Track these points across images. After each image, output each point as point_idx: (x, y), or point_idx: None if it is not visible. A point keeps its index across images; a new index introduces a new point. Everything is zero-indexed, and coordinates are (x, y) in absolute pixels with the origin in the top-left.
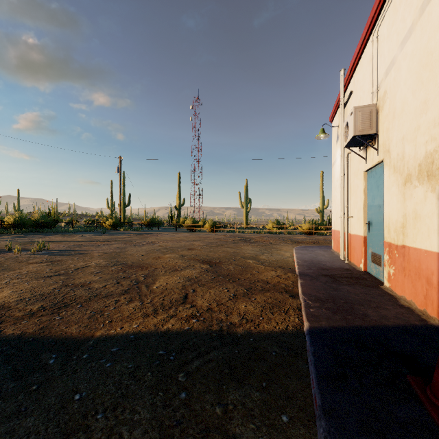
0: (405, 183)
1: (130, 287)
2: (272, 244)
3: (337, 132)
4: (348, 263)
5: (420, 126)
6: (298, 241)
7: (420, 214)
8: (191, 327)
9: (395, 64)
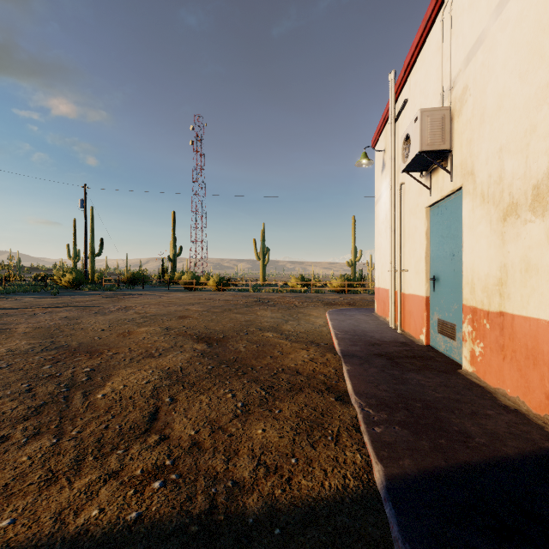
0: (505, 217)
1: (50, 398)
2: (298, 307)
3: (383, 158)
4: (402, 333)
5: (538, 125)
6: (330, 303)
7: (536, 264)
8: (143, 511)
9: (484, 42)
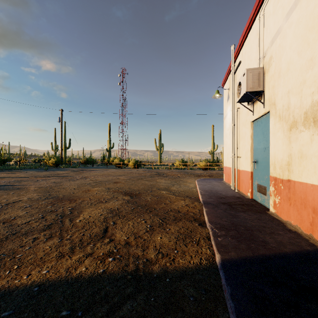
0: (291, 129)
1: (54, 221)
2: (180, 177)
3: (228, 93)
4: (238, 192)
5: (306, 80)
6: (198, 175)
7: (306, 154)
8: (105, 269)
9: (280, 33)
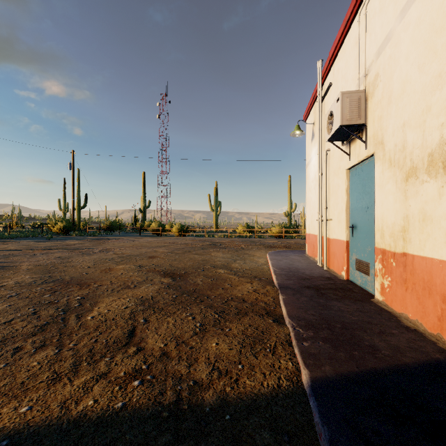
0: (407, 178)
1: (51, 319)
2: (244, 249)
3: (313, 129)
4: (327, 270)
5: (432, 106)
6: (270, 246)
7: (431, 215)
8: (126, 402)
9: (391, 39)
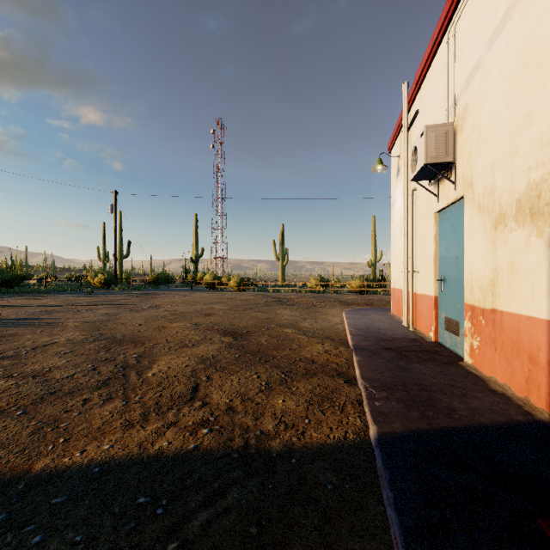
0: (496, 226)
1: (112, 375)
2: (316, 307)
3: (398, 163)
4: (414, 331)
5: (520, 148)
6: (347, 303)
7: (519, 267)
8: (198, 444)
9: (481, 68)
